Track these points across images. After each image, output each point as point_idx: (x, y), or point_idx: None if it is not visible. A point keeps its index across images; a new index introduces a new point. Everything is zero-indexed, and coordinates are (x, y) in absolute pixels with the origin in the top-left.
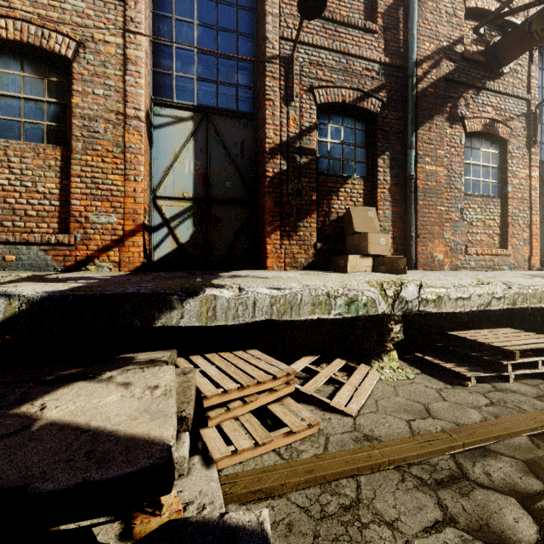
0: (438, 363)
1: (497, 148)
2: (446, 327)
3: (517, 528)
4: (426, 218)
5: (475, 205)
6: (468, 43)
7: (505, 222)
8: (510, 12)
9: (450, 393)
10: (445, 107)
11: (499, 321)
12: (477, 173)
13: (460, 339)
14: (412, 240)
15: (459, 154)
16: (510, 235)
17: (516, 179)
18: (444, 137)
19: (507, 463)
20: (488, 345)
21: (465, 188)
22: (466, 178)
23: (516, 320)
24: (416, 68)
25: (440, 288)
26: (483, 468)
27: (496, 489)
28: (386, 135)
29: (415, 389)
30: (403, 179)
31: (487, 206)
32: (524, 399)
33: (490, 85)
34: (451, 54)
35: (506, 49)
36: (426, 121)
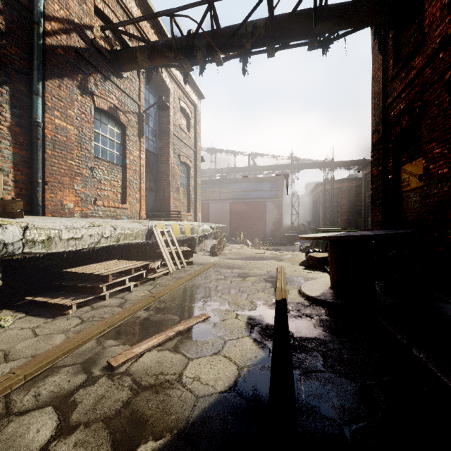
0: (46, 301)
1: (120, 129)
2: (67, 266)
3: (35, 438)
4: (55, 167)
5: (104, 167)
6: (98, 36)
7: (125, 184)
8: (124, 32)
9: (46, 327)
10: (77, 76)
11: (114, 256)
12: (105, 143)
13: (73, 274)
14: (39, 186)
15: (89, 121)
16: (128, 194)
17: (132, 156)
18: (74, 100)
19: (65, 373)
20: (92, 275)
21: (95, 151)
22: (96, 143)
23: (126, 254)
24: (45, 20)
25: (51, 230)
26: (35, 392)
27: (39, 406)
28: (5, 67)
29: (4, 337)
30: (29, 123)
31: (113, 170)
32: (108, 310)
33: (114, 79)
34: (83, 34)
35: (124, 59)
36: (56, 77)
